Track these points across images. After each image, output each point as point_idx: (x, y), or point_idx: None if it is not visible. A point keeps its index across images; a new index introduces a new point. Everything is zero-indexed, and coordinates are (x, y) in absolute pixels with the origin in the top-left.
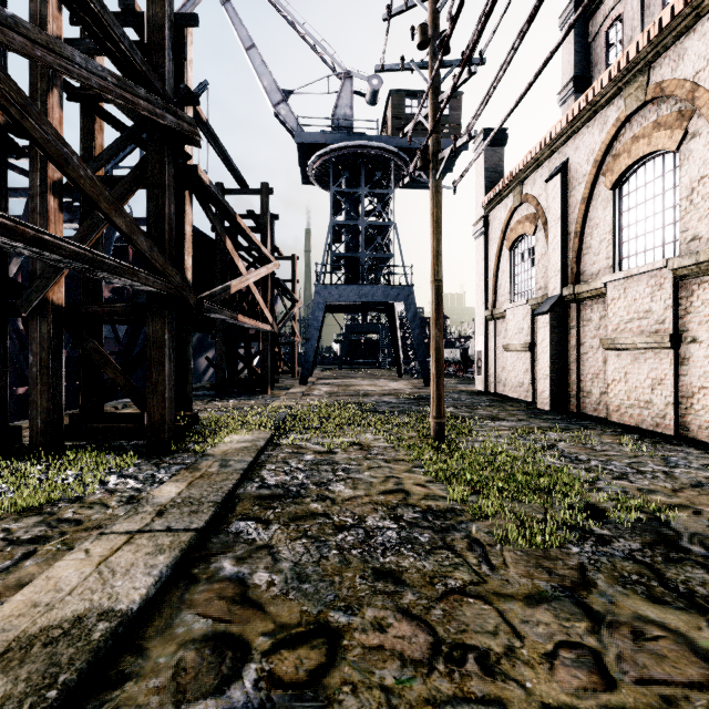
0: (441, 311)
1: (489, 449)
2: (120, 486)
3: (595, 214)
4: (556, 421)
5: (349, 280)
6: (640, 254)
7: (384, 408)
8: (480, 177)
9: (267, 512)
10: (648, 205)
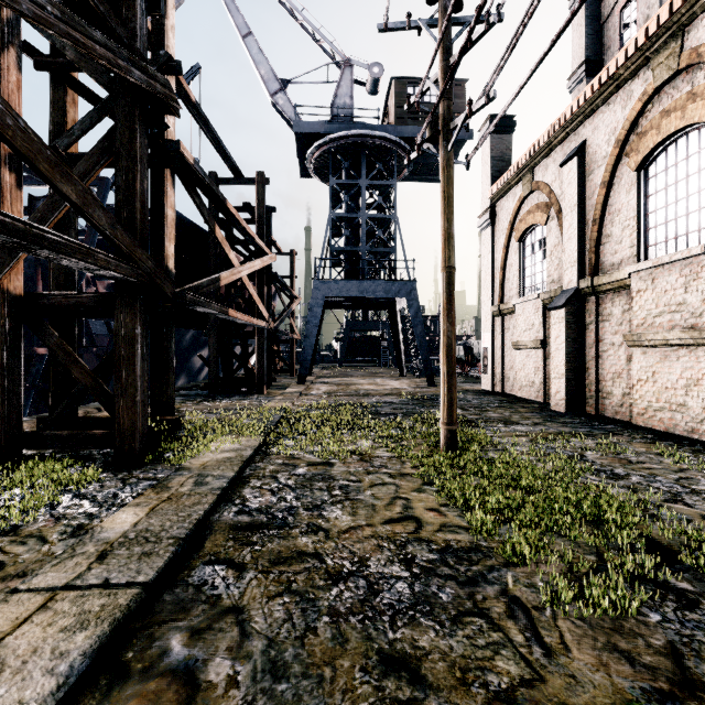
0: (453, 302)
1: (508, 460)
2: (70, 511)
3: (617, 199)
4: (576, 425)
5: (349, 276)
6: (671, 240)
7: (387, 409)
8: (486, 167)
9: (243, 550)
10: (680, 186)
